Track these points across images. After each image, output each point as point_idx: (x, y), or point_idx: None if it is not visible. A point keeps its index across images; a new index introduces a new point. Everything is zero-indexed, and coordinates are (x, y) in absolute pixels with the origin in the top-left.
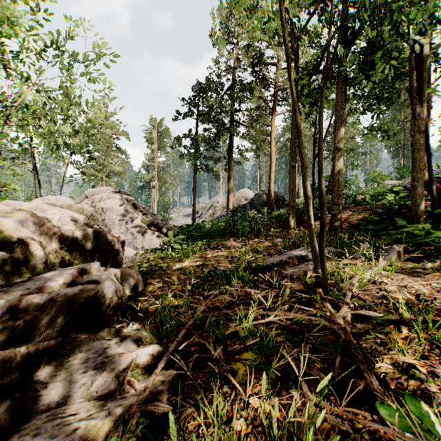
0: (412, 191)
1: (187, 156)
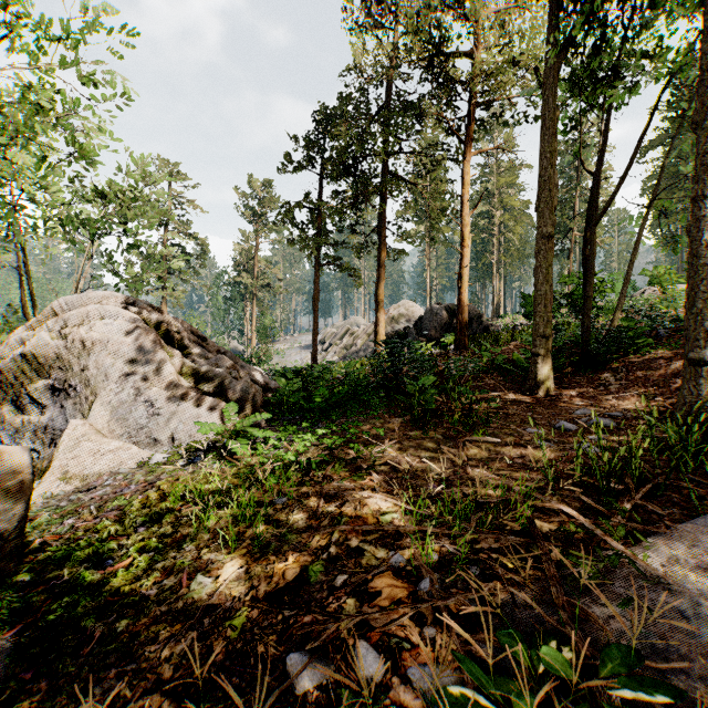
0: None
1: (301, 240)
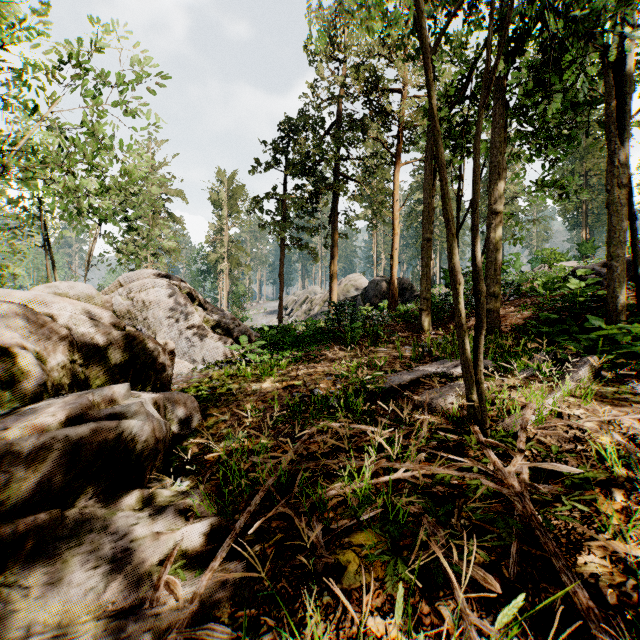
0: (608, 275)
1: (270, 225)
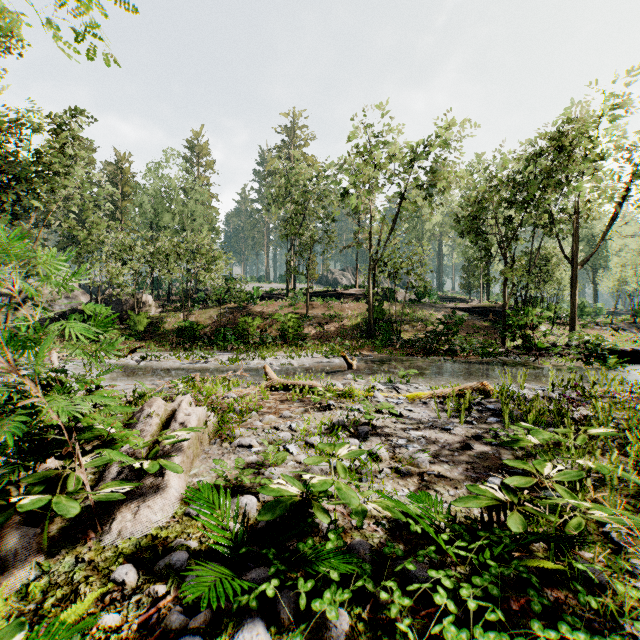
0: (187, 293)
1: None
